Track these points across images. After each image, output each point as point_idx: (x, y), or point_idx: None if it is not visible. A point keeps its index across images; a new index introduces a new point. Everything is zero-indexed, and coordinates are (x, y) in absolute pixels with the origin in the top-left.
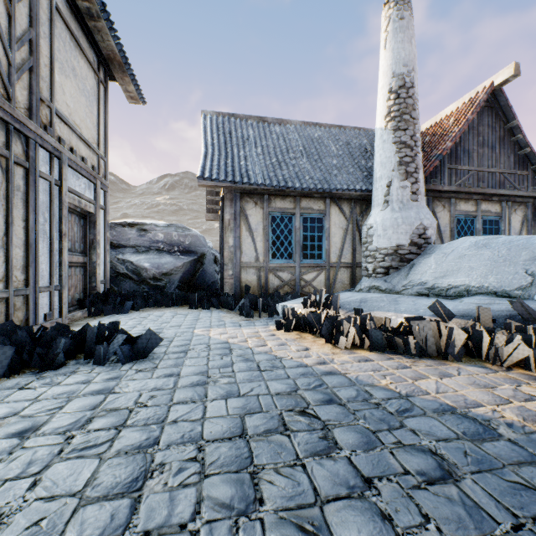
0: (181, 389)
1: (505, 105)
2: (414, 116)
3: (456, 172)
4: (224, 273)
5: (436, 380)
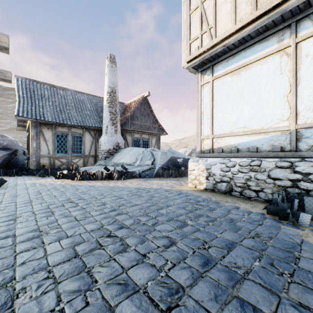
0: (19, 190)
1: (148, 103)
2: (116, 103)
3: (133, 124)
4: (30, 159)
5: (93, 183)
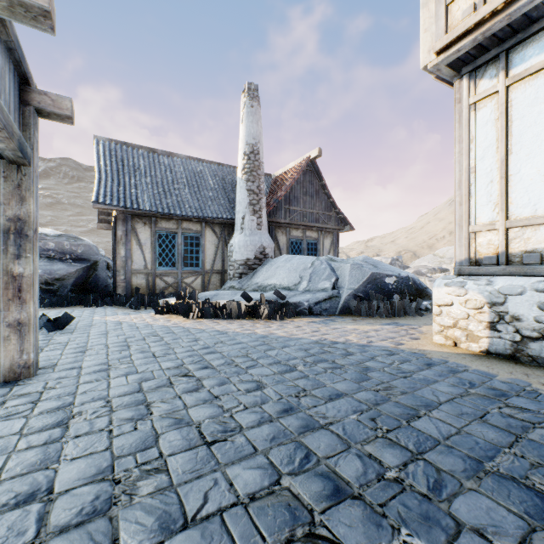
0: (92, 336)
1: (318, 171)
2: (260, 173)
3: (289, 211)
4: (116, 278)
5: (224, 325)
